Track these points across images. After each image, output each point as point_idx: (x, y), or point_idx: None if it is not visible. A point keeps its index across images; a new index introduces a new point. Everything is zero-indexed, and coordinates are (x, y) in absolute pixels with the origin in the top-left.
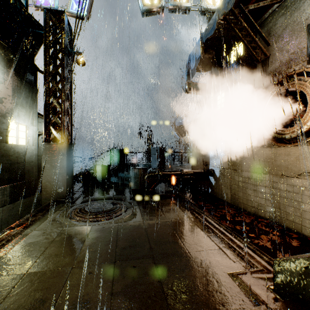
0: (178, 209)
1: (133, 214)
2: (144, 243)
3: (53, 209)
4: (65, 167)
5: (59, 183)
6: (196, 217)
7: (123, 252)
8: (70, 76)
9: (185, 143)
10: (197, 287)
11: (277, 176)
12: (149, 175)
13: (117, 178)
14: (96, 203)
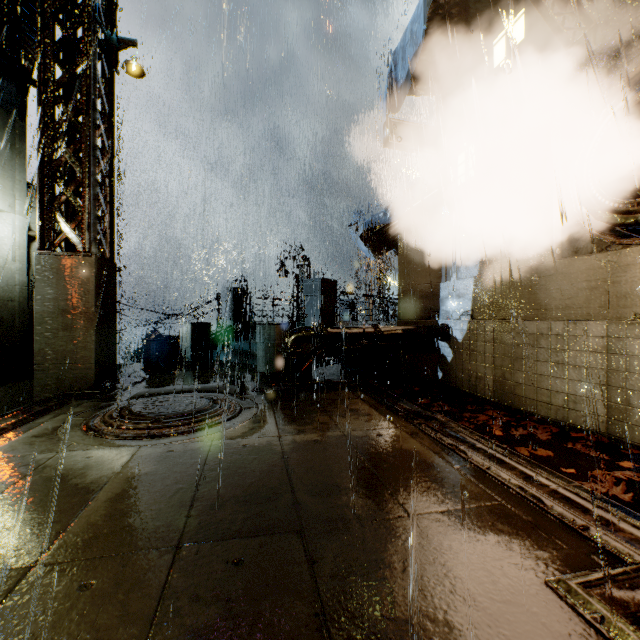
0: (370, 409)
1: (255, 421)
2: (276, 491)
3: (51, 412)
4: (93, 314)
5: (77, 353)
6: (419, 427)
7: (210, 517)
8: (109, 97)
9: (380, 284)
10: (456, 637)
11: (622, 322)
12: (299, 336)
13: (228, 352)
14: (165, 398)
